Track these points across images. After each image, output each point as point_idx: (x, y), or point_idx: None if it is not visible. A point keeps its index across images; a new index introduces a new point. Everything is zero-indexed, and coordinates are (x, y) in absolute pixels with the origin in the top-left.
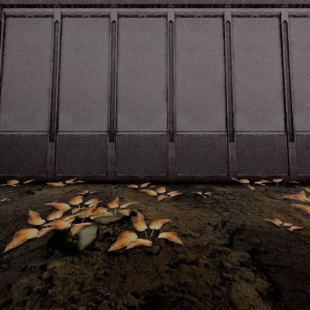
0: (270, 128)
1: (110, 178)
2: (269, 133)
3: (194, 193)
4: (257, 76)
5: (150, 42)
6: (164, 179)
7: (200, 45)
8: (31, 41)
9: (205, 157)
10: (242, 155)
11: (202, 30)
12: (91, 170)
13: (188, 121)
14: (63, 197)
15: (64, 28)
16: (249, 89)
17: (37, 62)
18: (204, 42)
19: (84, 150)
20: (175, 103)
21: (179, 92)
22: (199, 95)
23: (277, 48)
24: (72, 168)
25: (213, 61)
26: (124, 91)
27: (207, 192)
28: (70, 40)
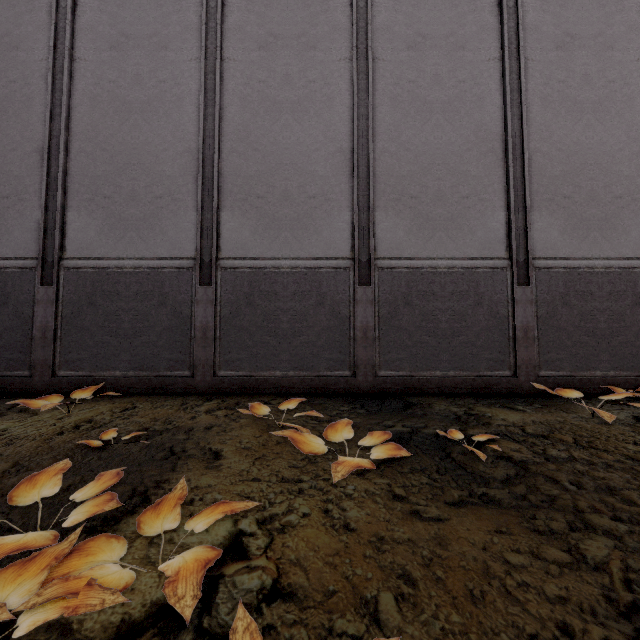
0: (624, 249)
1: (201, 382)
2: (622, 264)
3: (438, 434)
4: (588, 114)
5: (307, 25)
6: (346, 385)
7: (439, 34)
8: None
9: (454, 325)
10: (552, 320)
11: None
12: (152, 360)
13: (407, 232)
14: (33, 452)
15: None
16: (568, 149)
17: (12, 77)
18: (448, 25)
19: (131, 307)
20: (374, 185)
21: (384, 155)
22: (436, 164)
23: None
24: (101, 355)
25: (472, 76)
26: (239, 154)
27: (473, 428)
28: (99, 22)
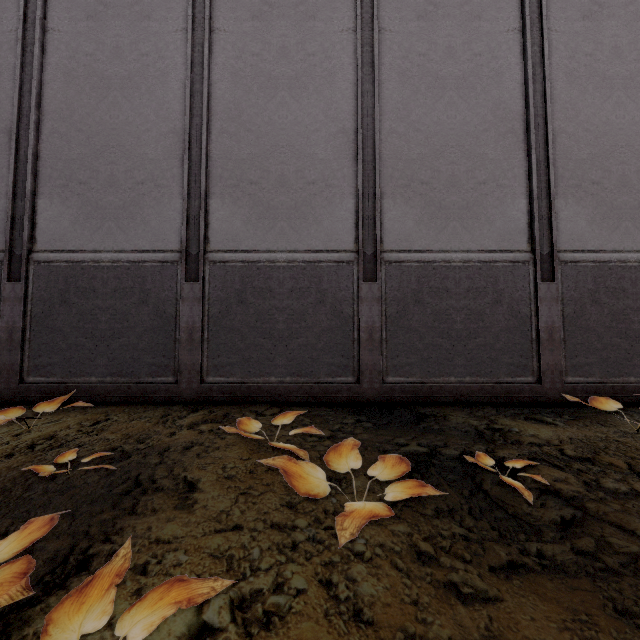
0: None
1: (187, 390)
2: None
3: (462, 457)
4: (618, 91)
5: None
6: (349, 393)
7: (452, 2)
8: None
9: (470, 326)
10: (580, 320)
11: None
12: (131, 365)
13: (417, 222)
14: None
15: None
16: (596, 129)
17: None
18: None
19: (109, 306)
20: (380, 170)
21: (391, 136)
22: (449, 146)
23: None
24: (75, 359)
25: (489, 48)
26: (229, 134)
27: (502, 448)
28: None
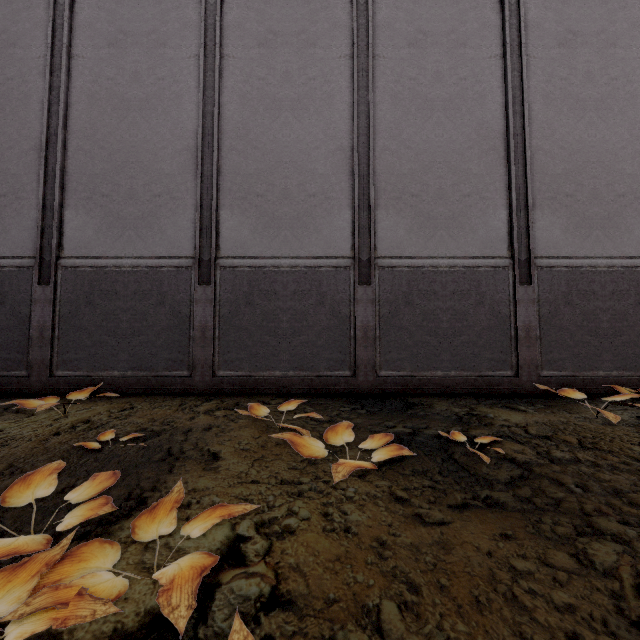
0: (627, 248)
1: (200, 382)
2: (625, 263)
3: (440, 435)
4: (590, 112)
5: (307, 22)
6: (346, 385)
7: (440, 31)
8: None
9: (455, 325)
10: (555, 320)
11: None
12: (150, 360)
13: (408, 231)
14: (28, 454)
15: None
16: (570, 147)
17: (9, 74)
18: (449, 22)
19: (130, 307)
20: (374, 183)
21: (384, 153)
22: (437, 162)
23: None
24: (99, 355)
25: (474, 73)
26: (238, 152)
27: (475, 429)
28: (97, 19)
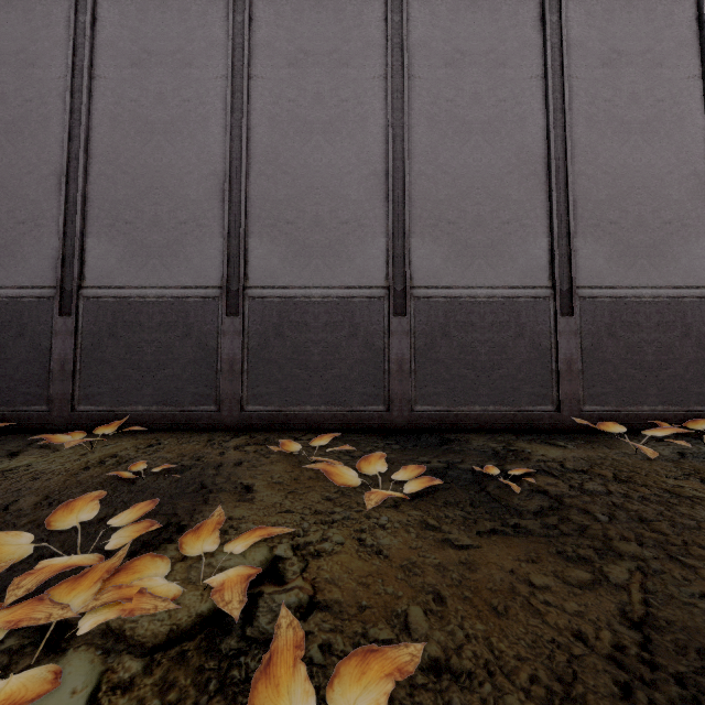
0: (673, 277)
1: (228, 417)
2: (671, 293)
3: (475, 469)
4: (636, 135)
5: (340, 41)
6: (380, 420)
7: (478, 51)
8: (12, 40)
9: (494, 358)
10: (598, 352)
11: (484, 8)
12: (176, 394)
13: (444, 260)
14: (62, 486)
15: (104, 4)
16: (614, 171)
17: (28, 96)
18: (488, 41)
19: (154, 339)
20: (409, 210)
21: (420, 178)
22: (475, 187)
23: (691, 57)
24: (123, 389)
25: (513, 94)
26: (267, 177)
27: (511, 463)
28: (119, 37)
